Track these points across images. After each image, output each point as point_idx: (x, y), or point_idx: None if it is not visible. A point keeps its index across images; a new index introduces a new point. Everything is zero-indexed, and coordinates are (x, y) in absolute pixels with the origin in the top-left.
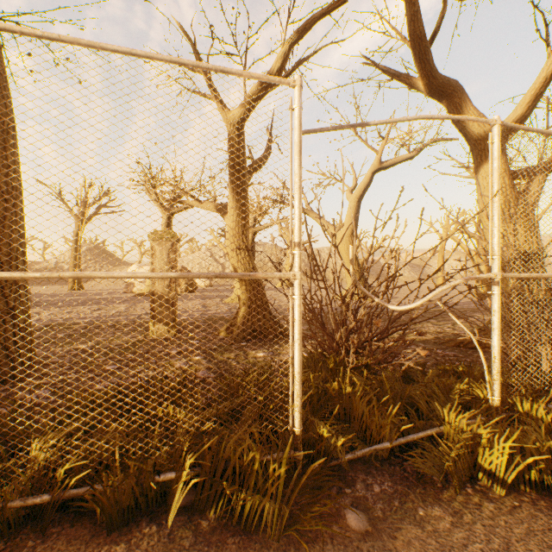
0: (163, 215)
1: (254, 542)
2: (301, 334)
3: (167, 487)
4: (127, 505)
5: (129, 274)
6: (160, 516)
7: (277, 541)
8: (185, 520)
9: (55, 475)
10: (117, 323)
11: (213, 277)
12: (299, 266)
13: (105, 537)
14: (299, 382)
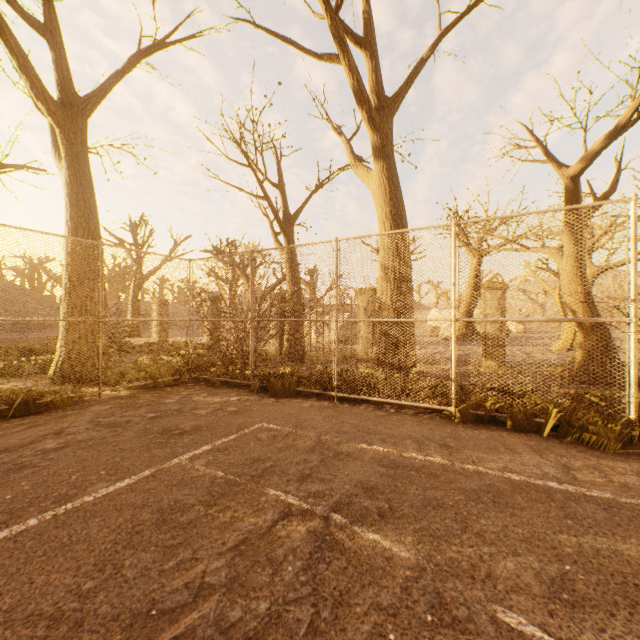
0: (471, 256)
1: (596, 450)
2: (635, 357)
3: (539, 426)
4: (520, 424)
5: (519, 319)
6: (538, 433)
7: (611, 453)
8: (552, 437)
9: (484, 405)
10: (447, 359)
11: (567, 321)
12: (633, 314)
13: (513, 431)
14: (633, 387)
